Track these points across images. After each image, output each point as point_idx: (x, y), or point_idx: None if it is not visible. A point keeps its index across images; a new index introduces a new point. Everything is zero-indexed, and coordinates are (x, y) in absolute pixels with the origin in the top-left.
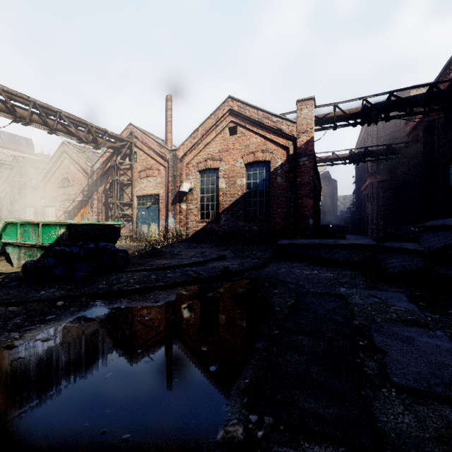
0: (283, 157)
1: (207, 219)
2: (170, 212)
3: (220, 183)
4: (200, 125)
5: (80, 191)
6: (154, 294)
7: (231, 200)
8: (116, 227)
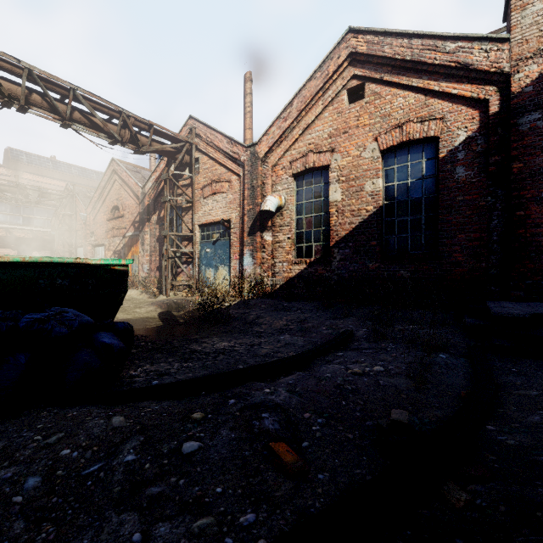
0: (471, 123)
1: (308, 259)
2: (246, 247)
3: (332, 192)
4: (296, 94)
5: (131, 222)
6: None
7: (352, 221)
8: (117, 271)
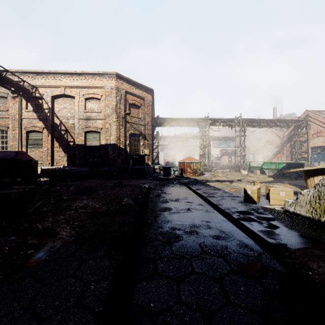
0: None
1: None
2: None
3: None
4: None
5: (276, 146)
6: None
7: None
8: (302, 164)
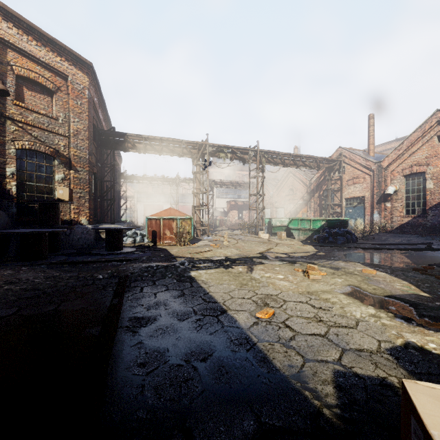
0: None
1: (413, 215)
2: (375, 209)
3: (427, 184)
4: (405, 139)
5: (301, 197)
6: (383, 250)
7: (439, 198)
8: (346, 221)
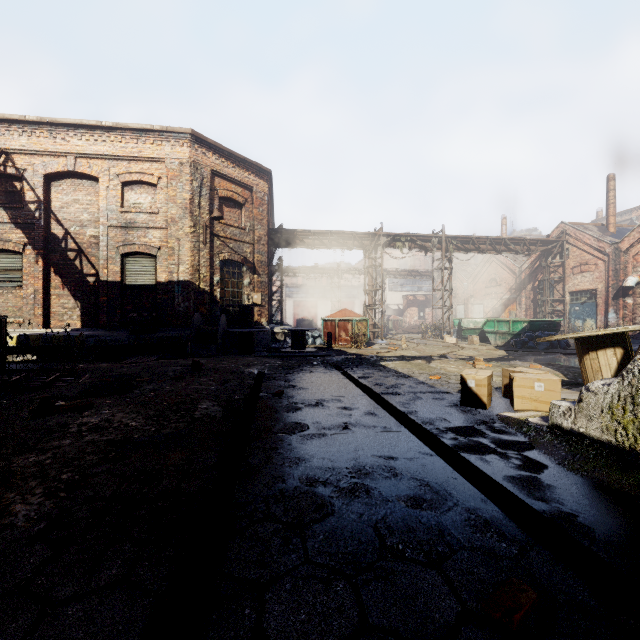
0: None
1: None
2: (610, 307)
3: None
4: None
5: (507, 289)
6: None
7: None
8: (557, 323)
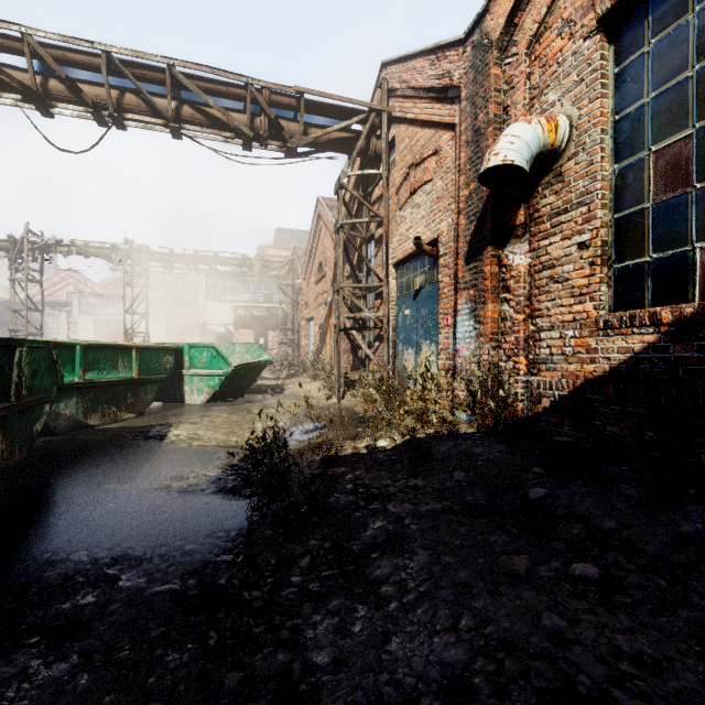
0: None
1: (669, 307)
2: (461, 293)
3: None
4: None
5: (330, 281)
6: None
7: None
8: None
